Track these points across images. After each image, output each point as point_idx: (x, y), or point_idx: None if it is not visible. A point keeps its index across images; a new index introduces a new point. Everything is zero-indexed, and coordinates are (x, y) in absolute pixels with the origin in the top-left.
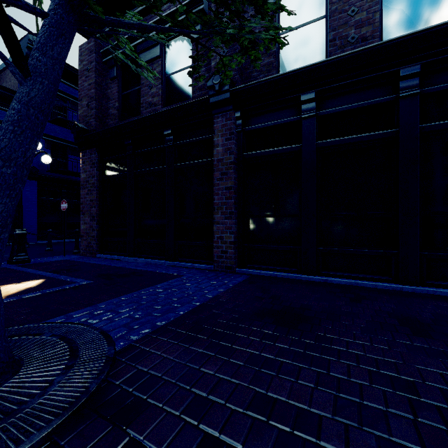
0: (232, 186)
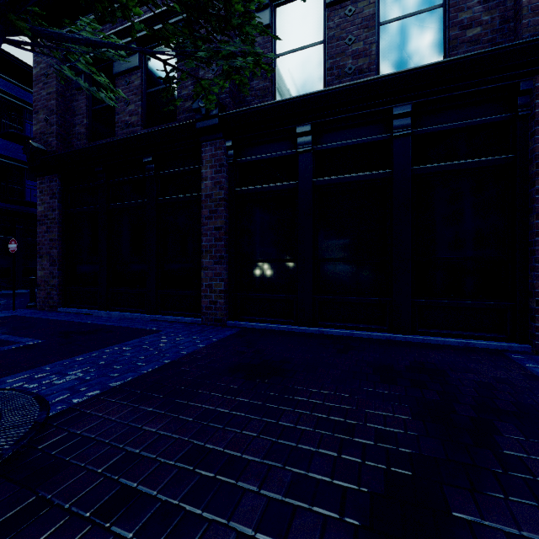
0: (222, 226)
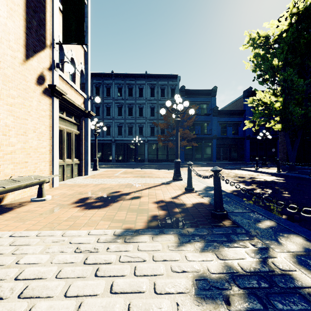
0: None
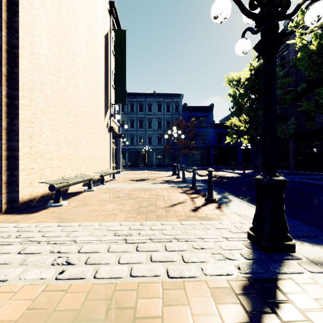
0: (293, 153)
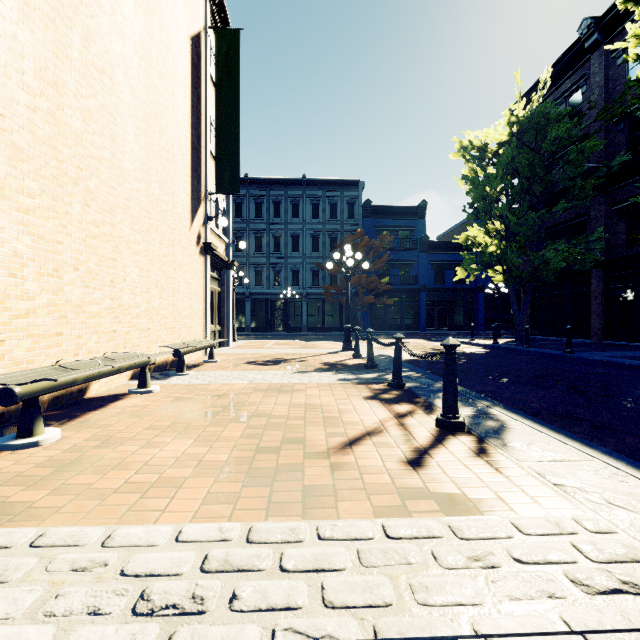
0: (600, 303)
